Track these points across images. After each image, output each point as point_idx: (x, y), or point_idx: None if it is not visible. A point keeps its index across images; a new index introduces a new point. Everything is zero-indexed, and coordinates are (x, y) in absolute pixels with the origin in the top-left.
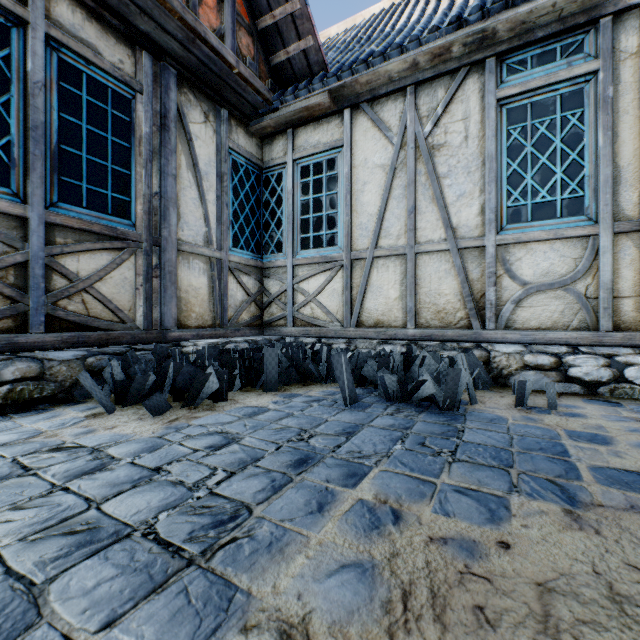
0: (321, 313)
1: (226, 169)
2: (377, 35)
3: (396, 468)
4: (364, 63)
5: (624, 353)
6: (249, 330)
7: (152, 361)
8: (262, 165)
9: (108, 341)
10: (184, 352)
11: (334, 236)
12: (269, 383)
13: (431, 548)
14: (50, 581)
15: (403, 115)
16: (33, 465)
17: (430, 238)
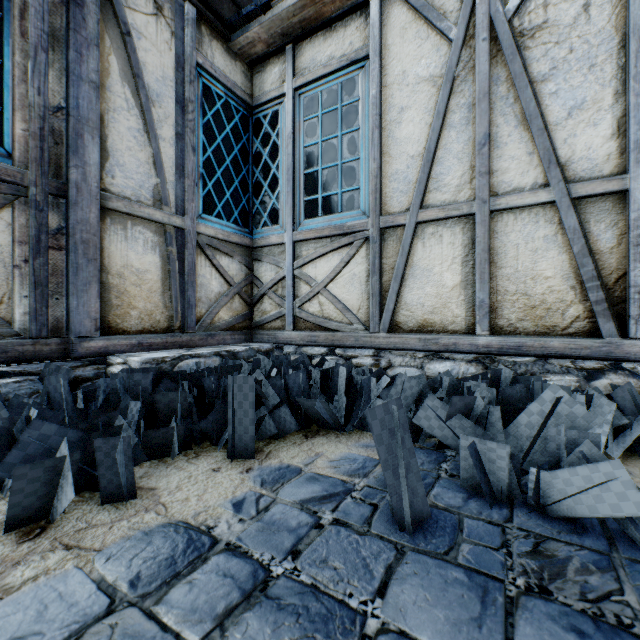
0: (334, 310)
1: (192, 94)
2: None
3: None
4: None
5: None
6: (230, 335)
7: (38, 393)
8: (250, 102)
9: None
10: (108, 374)
11: (354, 195)
12: (238, 442)
13: None
14: None
15: None
16: None
17: (516, 185)
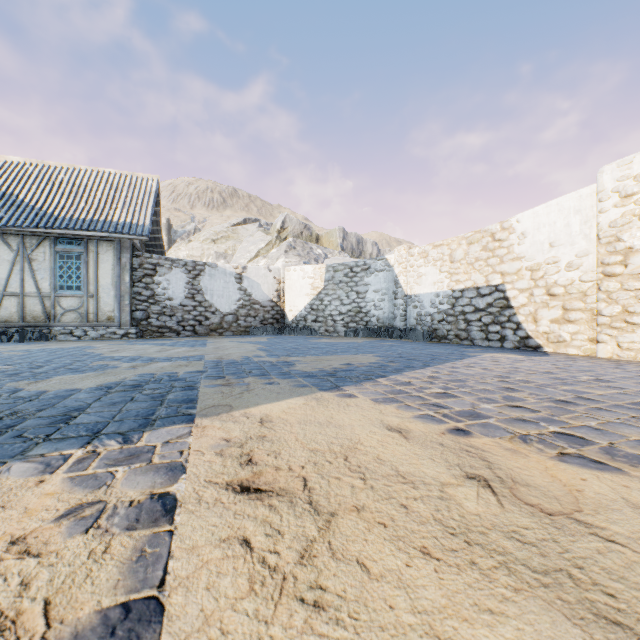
0: None
1: None
2: (9, 197)
3: None
4: None
5: (89, 328)
6: None
7: None
8: None
9: None
10: None
11: None
12: None
13: None
14: None
15: (19, 244)
16: None
17: (31, 291)
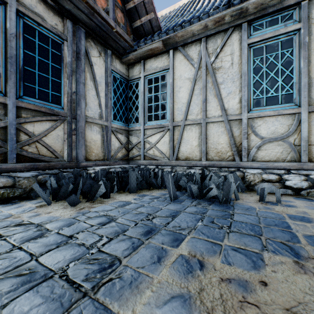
0: (158, 153)
1: (110, 80)
2: (186, 13)
3: (199, 236)
4: (180, 26)
5: None
6: (122, 162)
7: (72, 177)
8: (128, 78)
9: (49, 167)
10: (88, 173)
11: (164, 114)
12: (131, 189)
13: (222, 285)
14: (3, 307)
15: (200, 52)
16: (4, 234)
17: (213, 115)
